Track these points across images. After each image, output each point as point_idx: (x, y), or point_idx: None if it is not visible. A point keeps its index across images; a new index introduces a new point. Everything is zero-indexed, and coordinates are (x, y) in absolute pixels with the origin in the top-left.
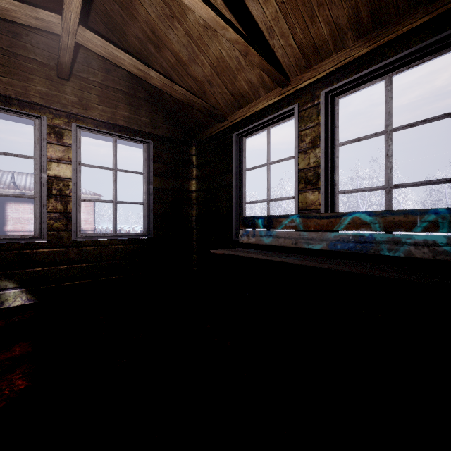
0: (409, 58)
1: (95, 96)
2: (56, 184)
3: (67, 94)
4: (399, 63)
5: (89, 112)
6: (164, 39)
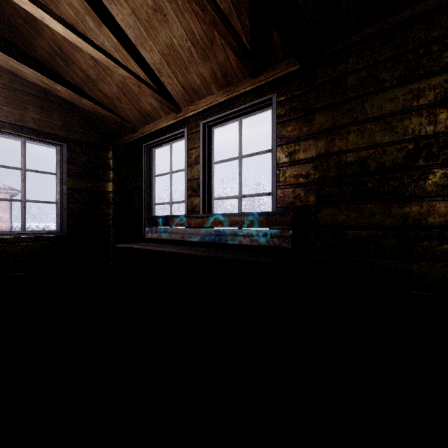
0: (247, 110)
1: (0, 97)
2: None
3: None
4: (243, 112)
5: None
6: (72, 57)
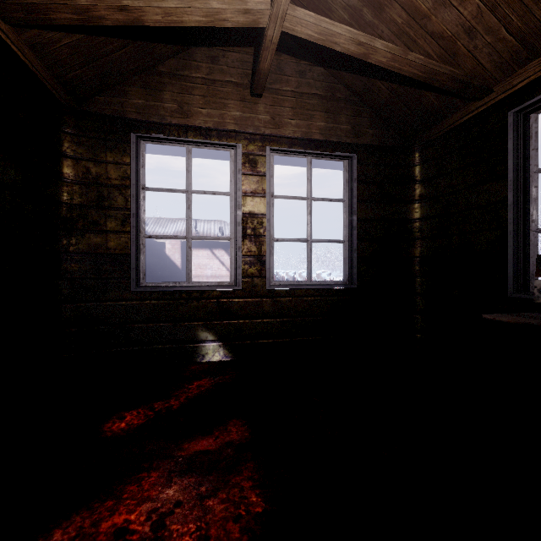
0: None
1: (288, 109)
2: (250, 223)
3: (260, 113)
4: None
5: (282, 130)
6: None
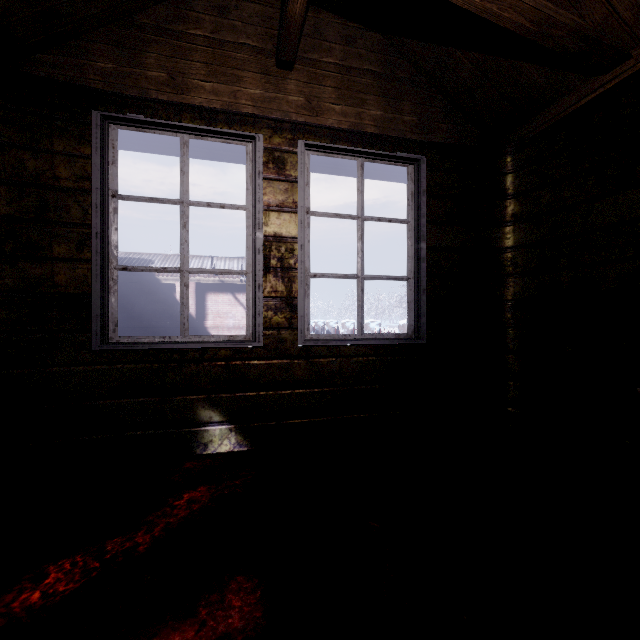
0: None
1: (330, 89)
2: (276, 249)
3: (289, 93)
4: None
5: (322, 119)
6: None
